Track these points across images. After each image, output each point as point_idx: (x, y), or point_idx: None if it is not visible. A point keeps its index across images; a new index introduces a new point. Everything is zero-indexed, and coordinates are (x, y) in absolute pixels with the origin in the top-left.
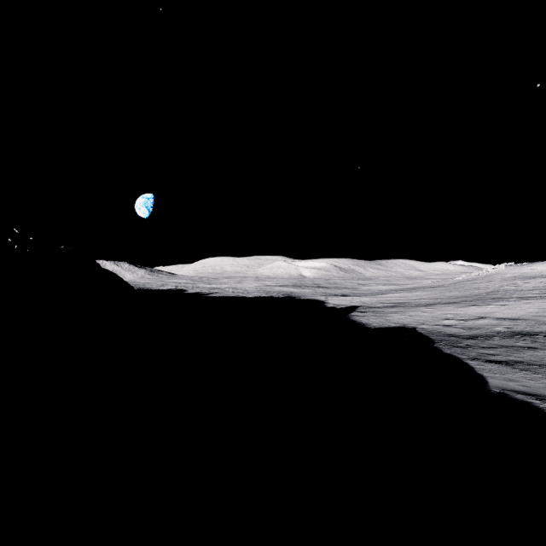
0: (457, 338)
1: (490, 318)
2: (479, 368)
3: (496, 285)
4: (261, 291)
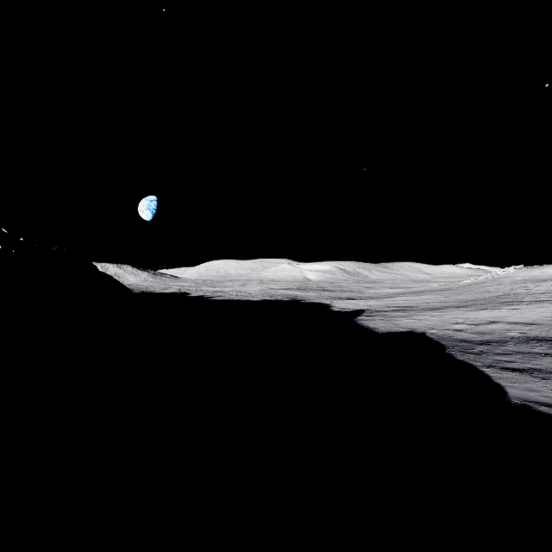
0: (469, 343)
1: (502, 323)
2: (495, 377)
3: (506, 288)
4: (265, 294)
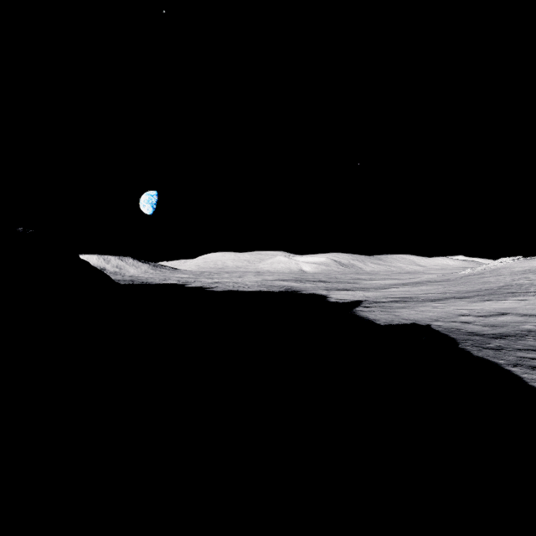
0: (483, 337)
1: (512, 314)
2: (529, 379)
3: (507, 279)
4: (261, 285)
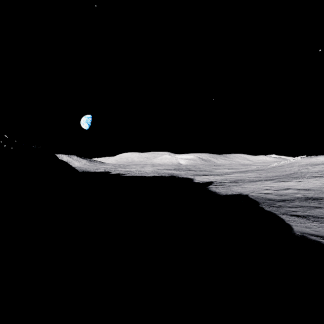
0: (273, 201)
1: (292, 189)
2: (287, 220)
3: (296, 169)
4: (155, 172)
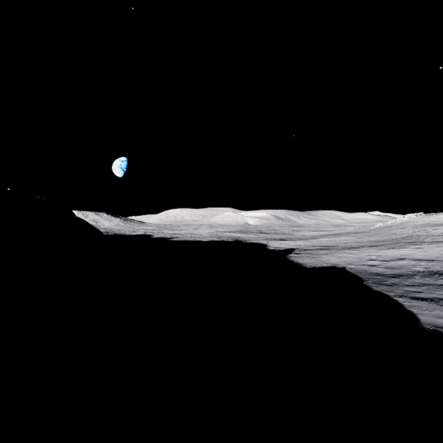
0: (382, 276)
1: (408, 259)
2: (407, 305)
3: (410, 231)
4: (214, 236)
